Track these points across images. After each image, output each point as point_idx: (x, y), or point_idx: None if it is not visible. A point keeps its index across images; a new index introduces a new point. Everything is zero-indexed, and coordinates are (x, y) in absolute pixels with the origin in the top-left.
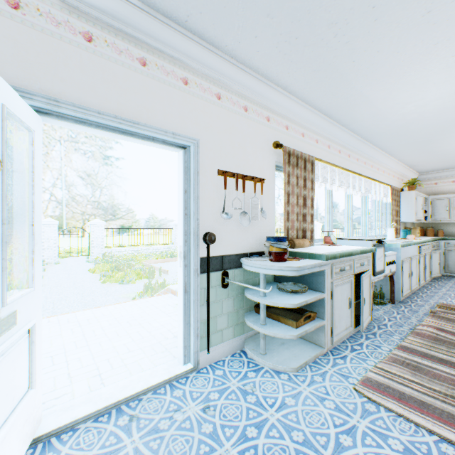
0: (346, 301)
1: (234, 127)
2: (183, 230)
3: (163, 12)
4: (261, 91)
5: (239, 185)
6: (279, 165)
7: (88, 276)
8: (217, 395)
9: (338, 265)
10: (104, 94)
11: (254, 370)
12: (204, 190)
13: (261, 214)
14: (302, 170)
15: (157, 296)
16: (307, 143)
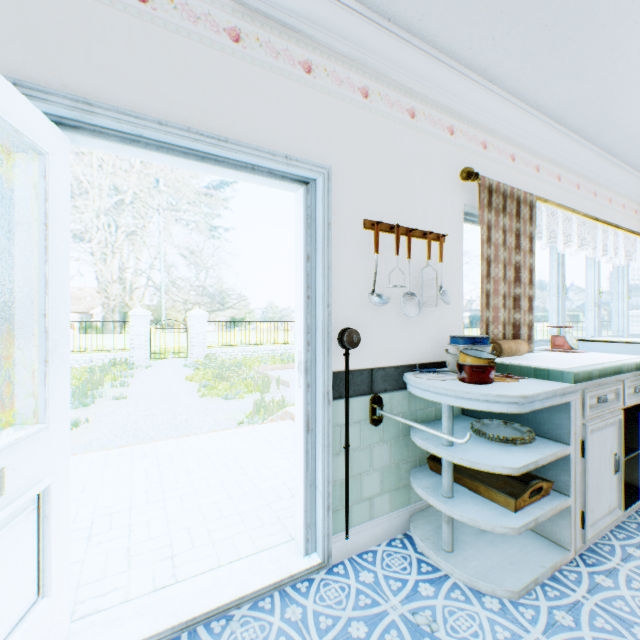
0: (609, 460)
1: (391, 146)
2: (303, 325)
3: None
4: (440, 80)
5: (401, 247)
6: (470, 211)
7: (184, 385)
8: (363, 629)
9: (594, 392)
10: (168, 91)
11: (430, 579)
12: (339, 254)
13: (440, 296)
14: (513, 218)
15: (270, 422)
16: (520, 173)
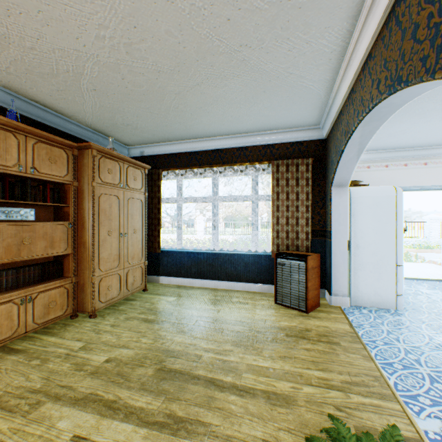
0: None
1: None
2: None
3: (434, 146)
4: None
5: None
6: None
7: None
8: None
9: None
10: (410, 180)
11: None
12: None
13: None
14: None
15: (420, 263)
16: None
